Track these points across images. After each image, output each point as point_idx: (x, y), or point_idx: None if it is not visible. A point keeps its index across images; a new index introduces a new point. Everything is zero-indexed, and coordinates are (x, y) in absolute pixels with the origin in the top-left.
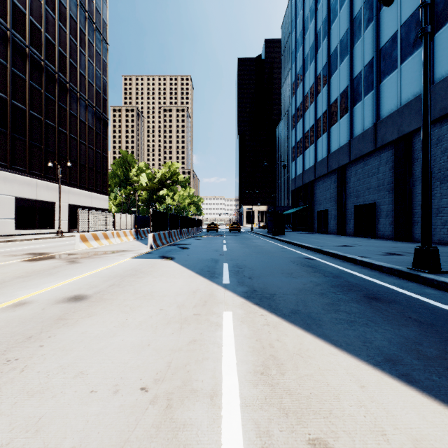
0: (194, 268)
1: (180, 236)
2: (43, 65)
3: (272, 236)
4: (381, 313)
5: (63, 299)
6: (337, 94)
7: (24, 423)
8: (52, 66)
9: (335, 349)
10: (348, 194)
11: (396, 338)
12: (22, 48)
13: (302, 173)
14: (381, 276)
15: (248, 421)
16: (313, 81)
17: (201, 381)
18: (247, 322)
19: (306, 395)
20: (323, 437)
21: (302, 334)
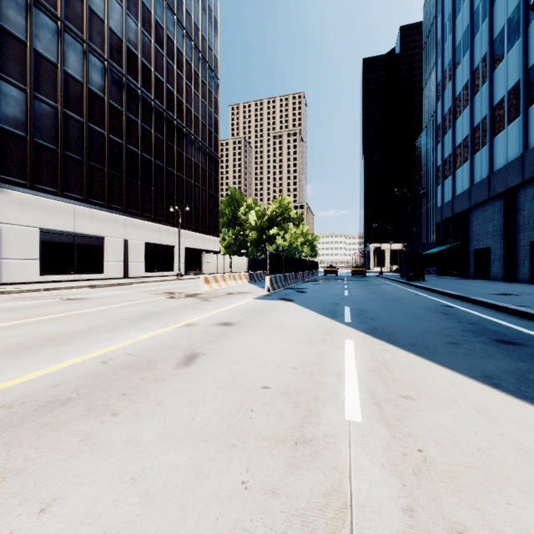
0: (315, 309)
1: (295, 280)
2: (165, 115)
3: (406, 281)
4: (505, 352)
5: (217, 324)
6: (504, 92)
7: (235, 371)
8: (171, 114)
9: (440, 367)
10: (520, 226)
11: (506, 367)
12: (149, 103)
13: (451, 201)
14: (533, 326)
15: (362, 385)
16: (468, 78)
17: (330, 369)
18: (366, 347)
19: (405, 382)
20: (411, 396)
21: (413, 357)
